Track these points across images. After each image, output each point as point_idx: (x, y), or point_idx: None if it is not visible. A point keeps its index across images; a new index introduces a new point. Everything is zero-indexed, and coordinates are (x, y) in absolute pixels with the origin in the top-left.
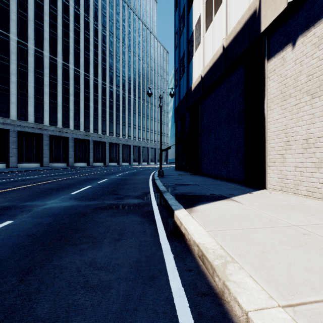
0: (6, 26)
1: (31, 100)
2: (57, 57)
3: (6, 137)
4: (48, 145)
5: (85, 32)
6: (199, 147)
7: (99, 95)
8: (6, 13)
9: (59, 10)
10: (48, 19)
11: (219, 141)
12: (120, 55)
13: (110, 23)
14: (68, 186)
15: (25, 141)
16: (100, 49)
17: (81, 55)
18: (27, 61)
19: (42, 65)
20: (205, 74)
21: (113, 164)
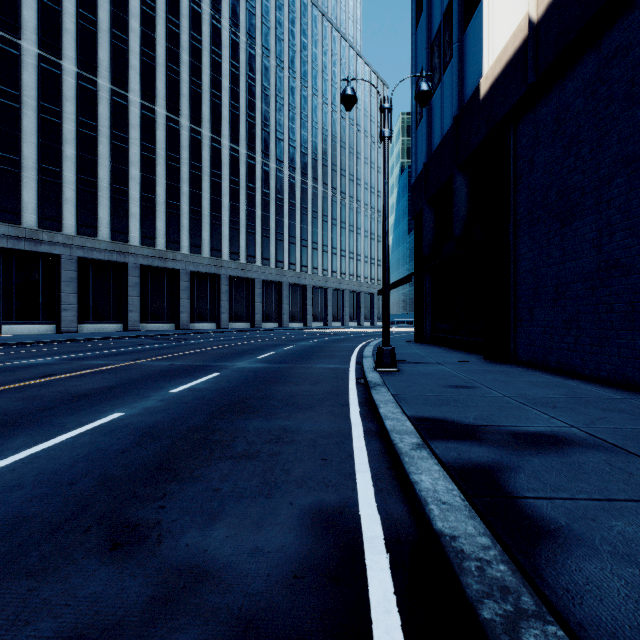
0: (56, 45)
1: (103, 194)
2: (156, 104)
3: (57, 271)
4: (137, 286)
5: (212, 50)
6: (510, 273)
7: (241, 181)
8: (56, 18)
9: (160, 6)
10: (137, 27)
11: (633, 236)
12: (285, 96)
13: (264, 30)
14: (39, 413)
15: (94, 279)
16: (243, 84)
17: (204, 99)
18: (95, 115)
19: (125, 122)
20: (550, 2)
21: (270, 326)
